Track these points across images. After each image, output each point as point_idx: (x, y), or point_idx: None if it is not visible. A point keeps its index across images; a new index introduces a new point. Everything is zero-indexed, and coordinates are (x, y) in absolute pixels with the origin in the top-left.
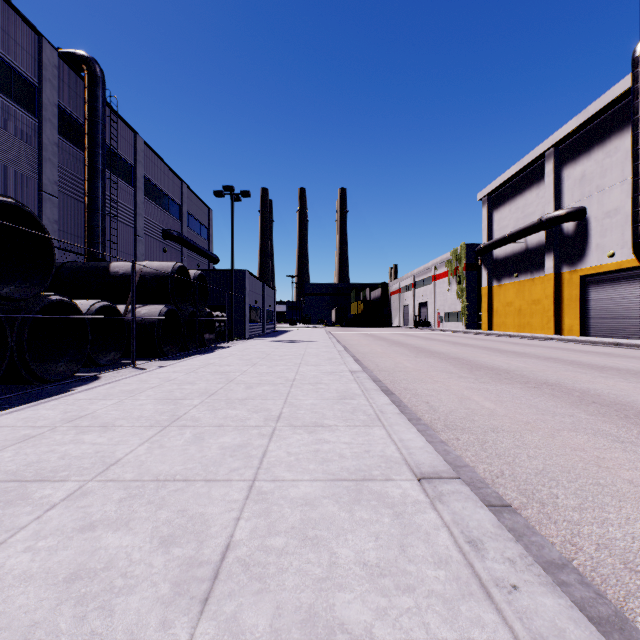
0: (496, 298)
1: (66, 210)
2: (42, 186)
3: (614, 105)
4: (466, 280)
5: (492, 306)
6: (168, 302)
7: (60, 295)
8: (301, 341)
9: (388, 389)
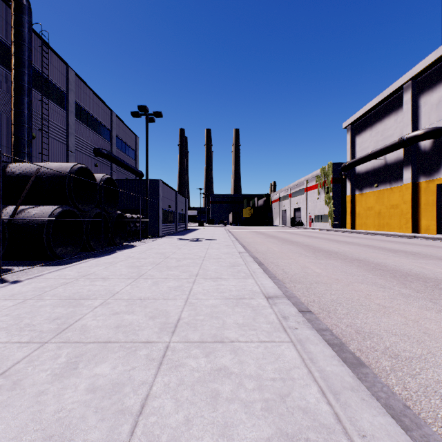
0: (358, 204)
1: None
2: None
3: None
4: (333, 190)
5: (355, 210)
6: (66, 203)
7: None
8: (204, 239)
9: (339, 341)
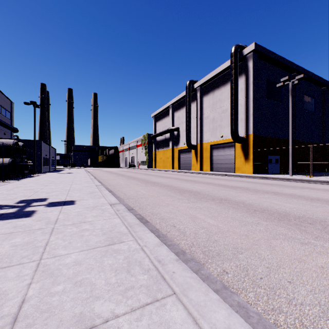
0: (157, 156)
1: None
2: None
3: (185, 97)
4: (148, 148)
5: (156, 159)
6: (11, 157)
7: None
8: (73, 173)
9: (101, 182)
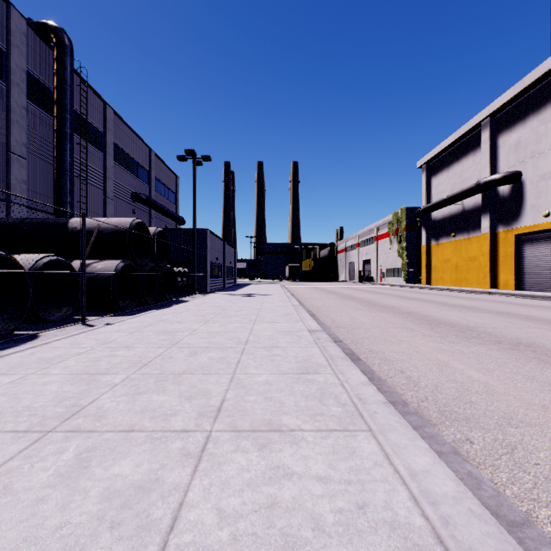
0: (434, 255)
1: (35, 171)
2: (10, 147)
3: (549, 75)
4: (406, 240)
5: (430, 263)
6: (126, 257)
7: None
8: (258, 295)
9: (353, 352)
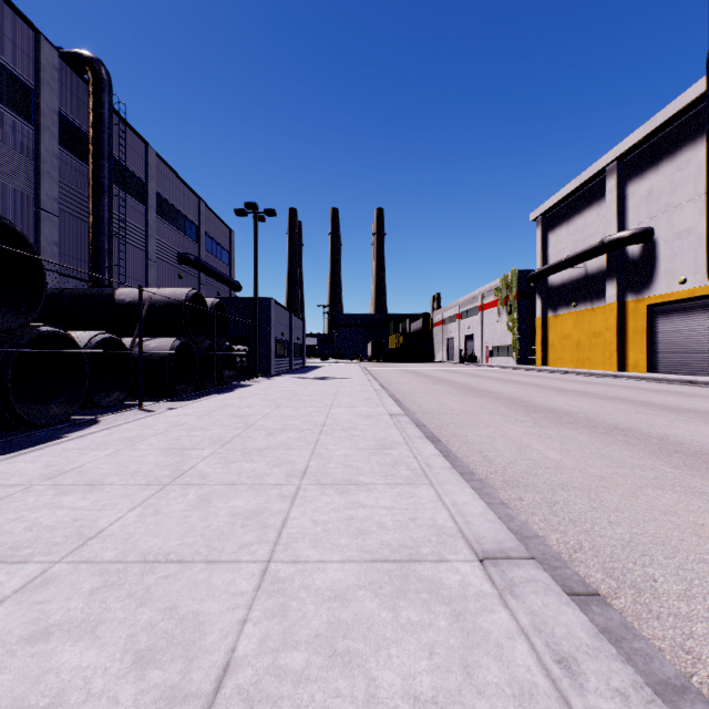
0: (551, 330)
1: (67, 230)
2: (40, 203)
3: (686, 112)
4: (518, 310)
5: (547, 339)
6: (181, 334)
7: (52, 326)
8: (333, 378)
9: (434, 435)
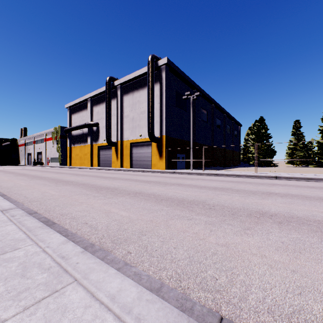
0: (73, 152)
1: None
2: None
3: (105, 92)
4: (61, 143)
5: (71, 155)
6: None
7: None
8: None
9: None
